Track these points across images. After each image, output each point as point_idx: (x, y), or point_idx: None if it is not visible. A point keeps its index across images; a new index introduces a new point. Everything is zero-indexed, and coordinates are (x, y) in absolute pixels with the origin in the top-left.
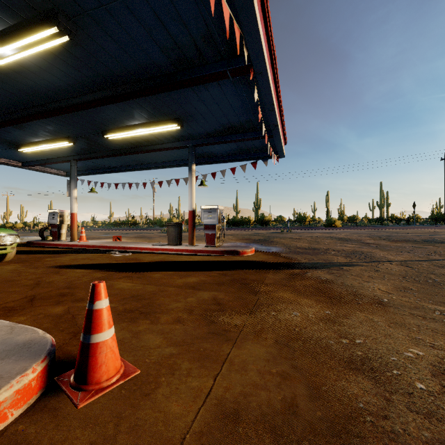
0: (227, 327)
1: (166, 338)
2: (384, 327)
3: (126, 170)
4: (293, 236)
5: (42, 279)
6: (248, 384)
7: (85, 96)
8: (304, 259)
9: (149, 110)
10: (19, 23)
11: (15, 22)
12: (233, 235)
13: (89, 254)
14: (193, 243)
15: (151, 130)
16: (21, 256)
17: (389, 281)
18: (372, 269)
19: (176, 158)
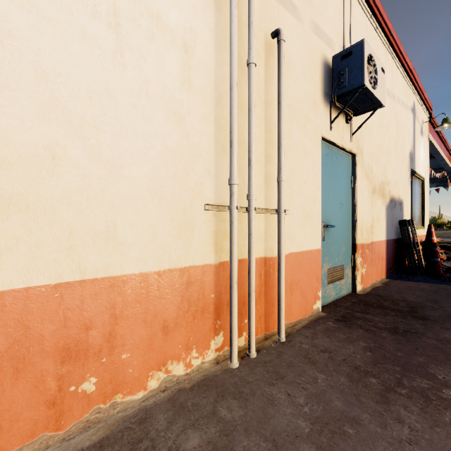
0: None
1: None
2: None
3: None
4: None
5: None
6: None
7: None
8: None
9: None
10: None
11: None
12: None
13: None
14: None
15: None
16: None
17: None
18: None
19: None
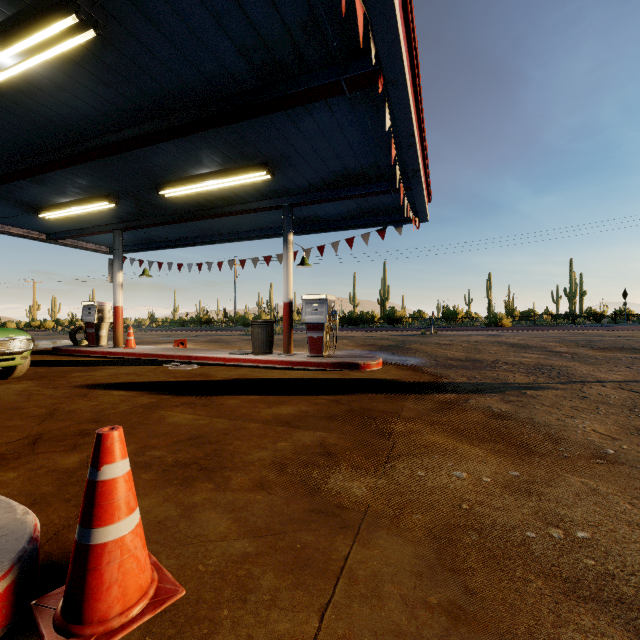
0: (343, 499)
1: (238, 521)
2: (622, 505)
3: (193, 244)
4: (439, 340)
5: (60, 407)
6: (386, 630)
7: (127, 131)
8: (460, 376)
9: (224, 150)
10: (21, 12)
11: (14, 11)
12: (350, 339)
13: (137, 366)
14: (290, 351)
15: (228, 182)
16: (39, 370)
17: (608, 416)
18: (574, 395)
19: (266, 225)
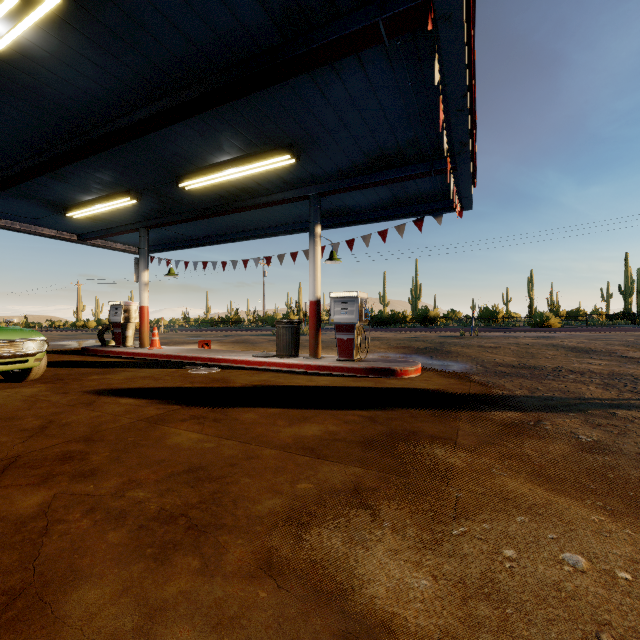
0: (395, 606)
1: None
2: None
3: (218, 242)
4: (482, 342)
5: (58, 418)
6: None
7: (138, 112)
8: (519, 387)
9: (243, 131)
10: None
11: None
12: (382, 340)
13: (157, 369)
14: (317, 354)
15: (249, 169)
16: (60, 371)
17: None
18: None
19: (292, 219)
